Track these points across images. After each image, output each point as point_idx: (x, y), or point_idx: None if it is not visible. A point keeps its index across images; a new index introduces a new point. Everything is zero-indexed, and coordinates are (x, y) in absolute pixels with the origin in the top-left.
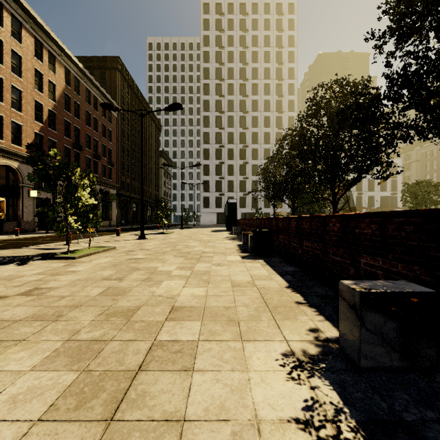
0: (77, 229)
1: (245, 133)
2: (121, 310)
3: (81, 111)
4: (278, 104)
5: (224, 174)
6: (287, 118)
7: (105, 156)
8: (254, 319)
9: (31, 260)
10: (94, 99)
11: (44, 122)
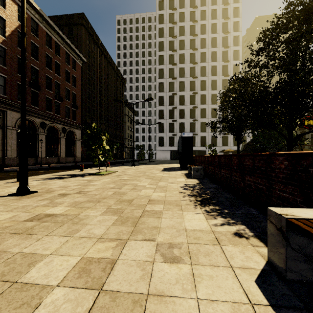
0: None
1: (195, 81)
2: None
3: (40, 53)
4: (224, 54)
5: (176, 117)
6: (232, 66)
7: (69, 99)
8: None
9: None
10: (57, 46)
11: None
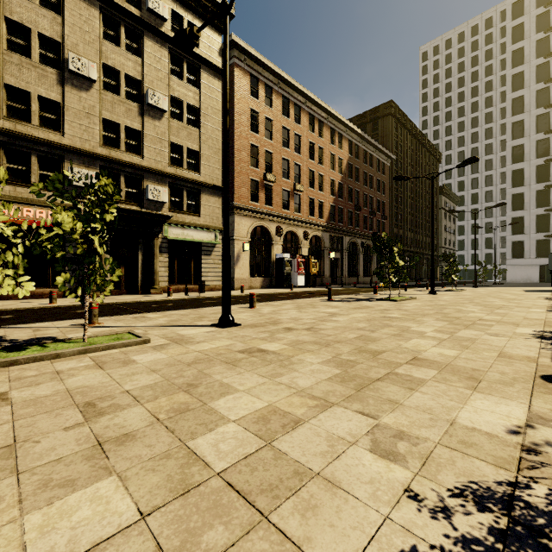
0: (395, 283)
1: None
2: (452, 317)
3: (359, 174)
4: None
5: None
6: None
7: (379, 211)
8: (529, 325)
9: (372, 300)
10: (369, 157)
11: (335, 194)
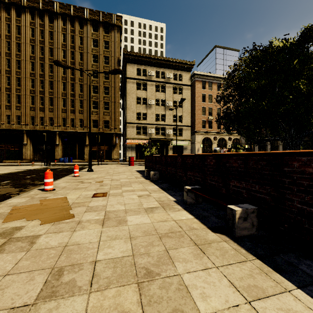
0: None
1: None
2: None
3: None
4: None
5: None
6: None
7: None
8: None
9: None
10: None
11: None
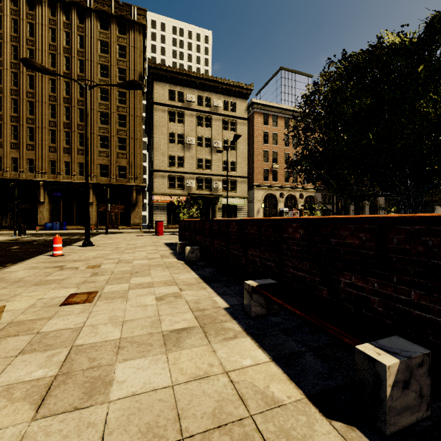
0: None
1: None
2: None
3: None
4: None
5: None
6: None
7: None
8: None
9: None
10: None
11: None
